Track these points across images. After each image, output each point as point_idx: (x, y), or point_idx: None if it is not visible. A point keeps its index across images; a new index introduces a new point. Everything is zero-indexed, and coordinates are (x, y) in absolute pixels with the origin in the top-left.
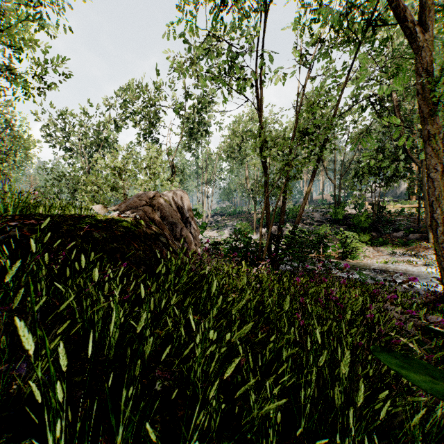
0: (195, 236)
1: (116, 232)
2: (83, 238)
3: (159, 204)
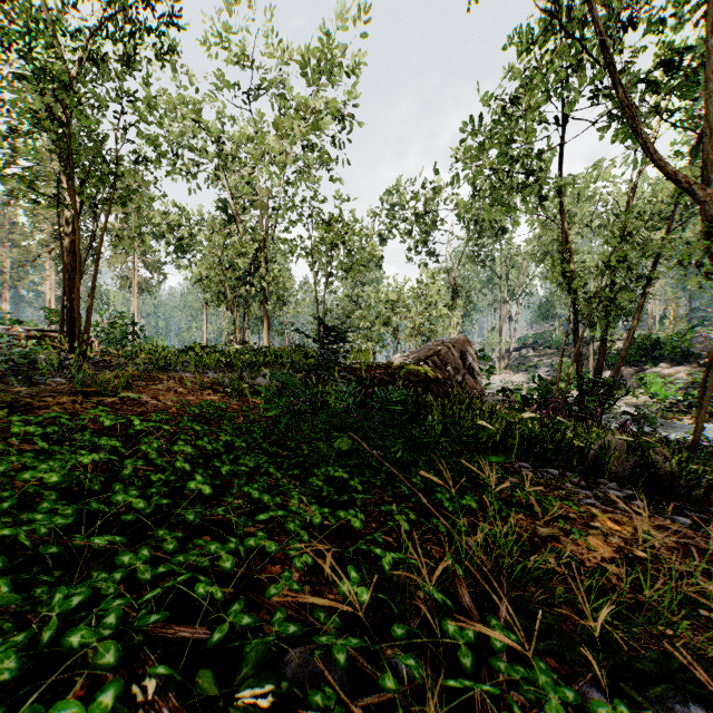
0: (478, 381)
1: (421, 377)
2: (407, 380)
3: (445, 353)
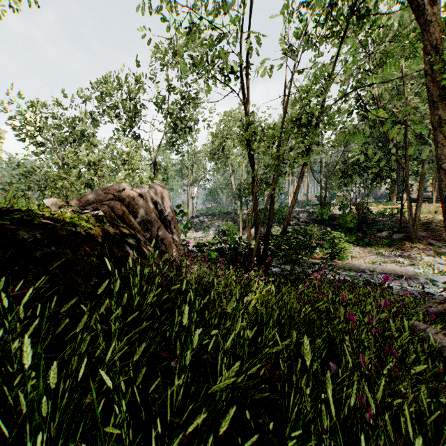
0: (176, 237)
1: (59, 231)
2: None
3: (131, 198)
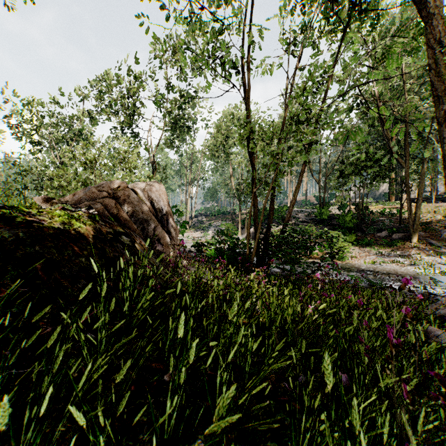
0: (174, 237)
1: (45, 229)
2: None
3: (126, 196)
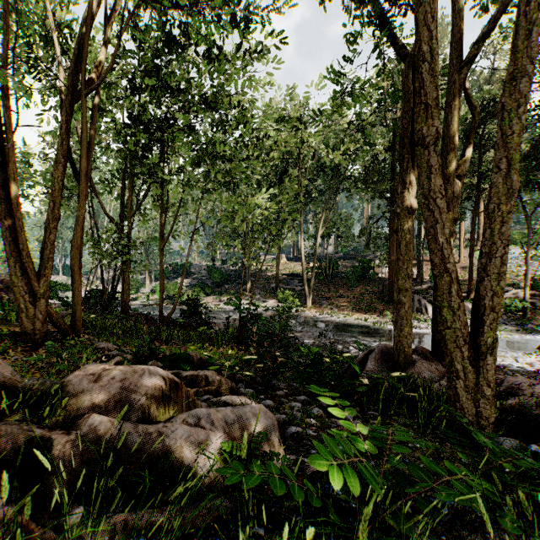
0: None
1: None
2: None
3: (8, 281)
